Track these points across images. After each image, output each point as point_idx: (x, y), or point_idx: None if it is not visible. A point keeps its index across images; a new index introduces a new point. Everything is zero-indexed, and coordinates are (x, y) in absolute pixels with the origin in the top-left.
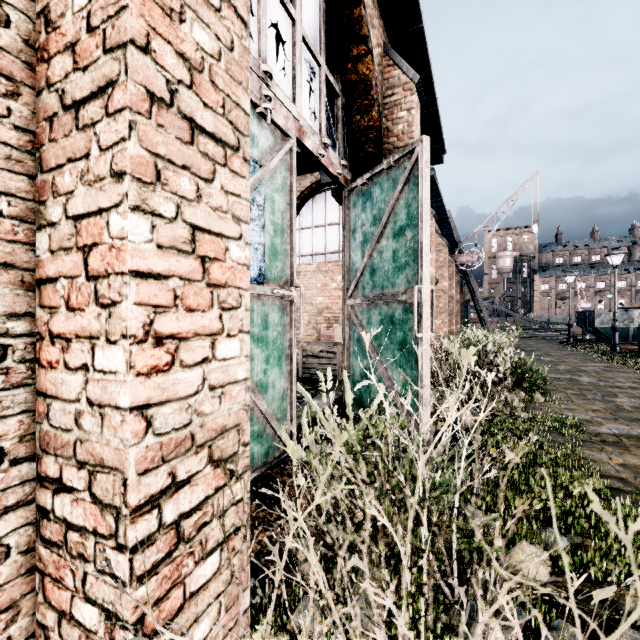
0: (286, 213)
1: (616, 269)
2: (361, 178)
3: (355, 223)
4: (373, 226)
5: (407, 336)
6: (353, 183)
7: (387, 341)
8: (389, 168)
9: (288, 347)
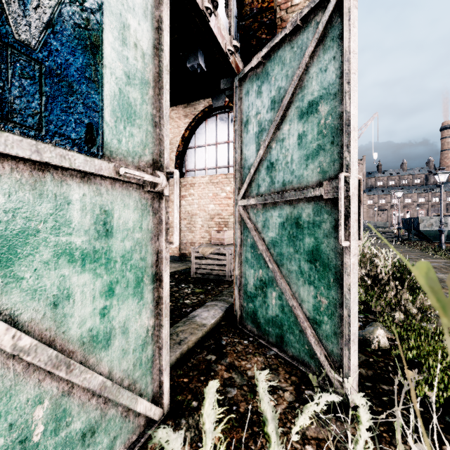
0: (152, 59)
1: (442, 185)
2: (256, 57)
3: (248, 113)
4: (271, 111)
5: (321, 244)
6: (246, 67)
7: (290, 249)
8: (293, 32)
9: (156, 262)
